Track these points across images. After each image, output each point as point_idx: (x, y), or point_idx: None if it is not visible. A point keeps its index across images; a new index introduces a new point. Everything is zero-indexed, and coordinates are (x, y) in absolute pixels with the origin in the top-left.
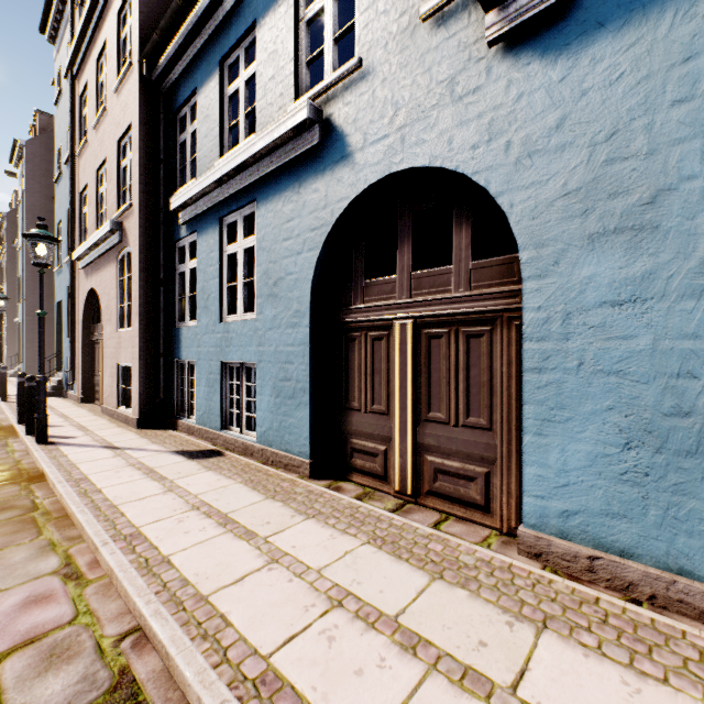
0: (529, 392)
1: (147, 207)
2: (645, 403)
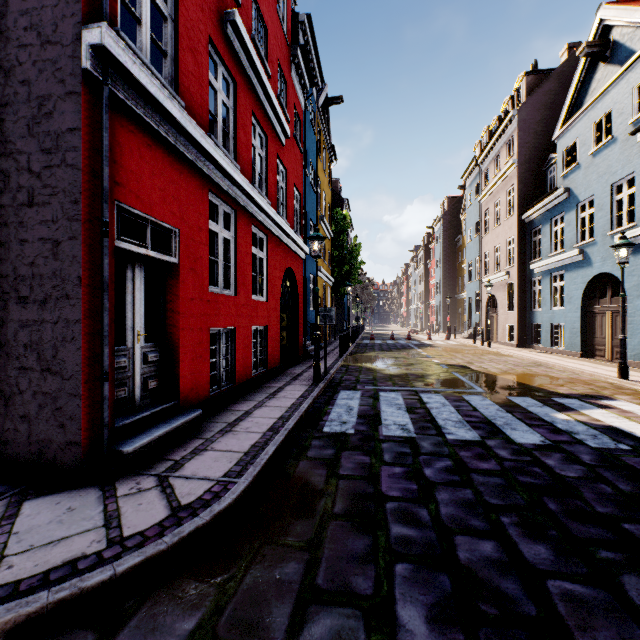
0: (628, 329)
1: (520, 266)
2: None
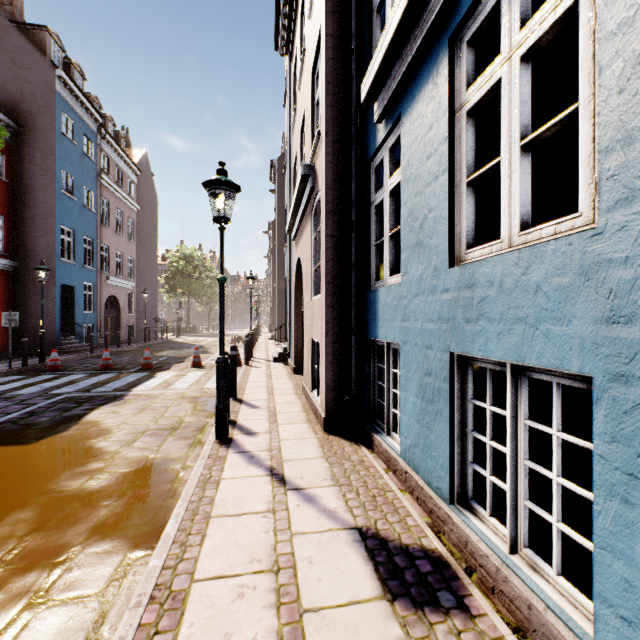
0: None
1: (336, 125)
2: None
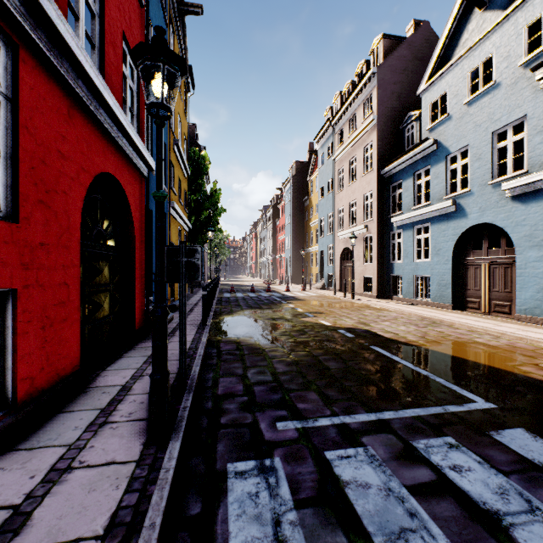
0: (517, 281)
1: (379, 220)
2: (541, 283)
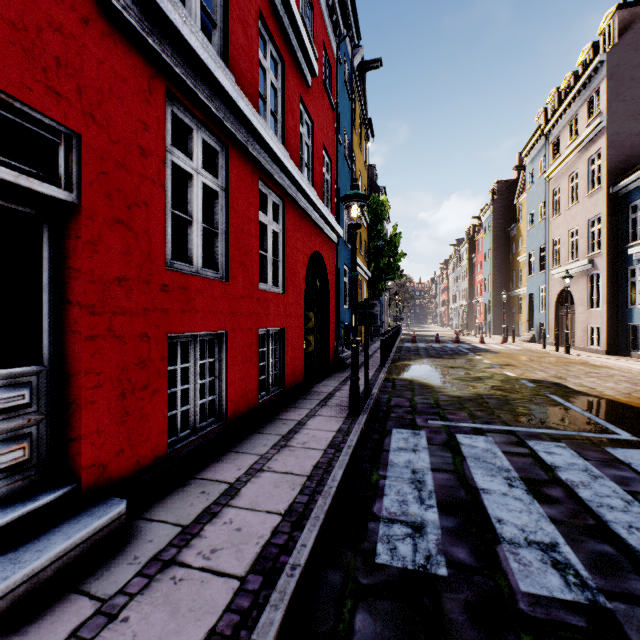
0: None
1: (610, 252)
2: None
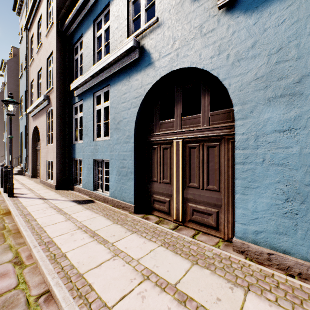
0: (238, 173)
1: (60, 88)
2: (296, 179)
